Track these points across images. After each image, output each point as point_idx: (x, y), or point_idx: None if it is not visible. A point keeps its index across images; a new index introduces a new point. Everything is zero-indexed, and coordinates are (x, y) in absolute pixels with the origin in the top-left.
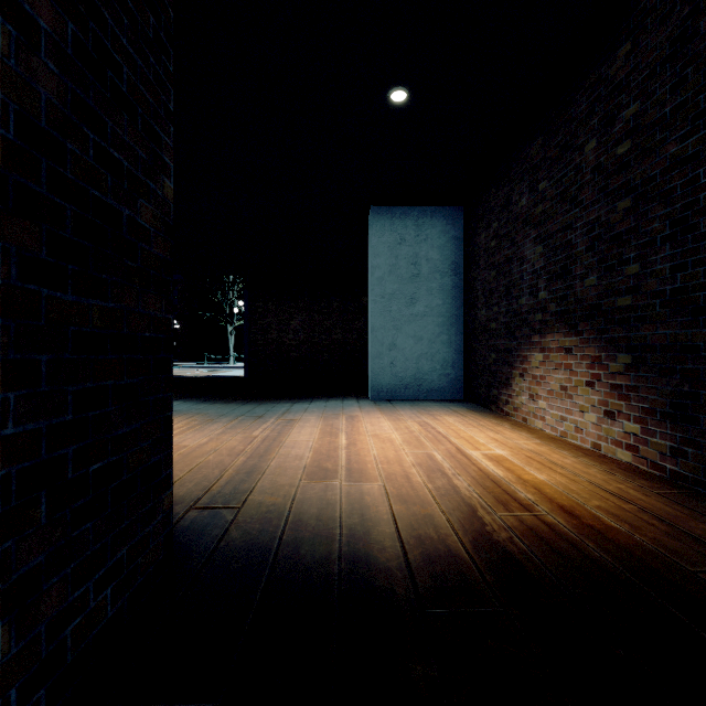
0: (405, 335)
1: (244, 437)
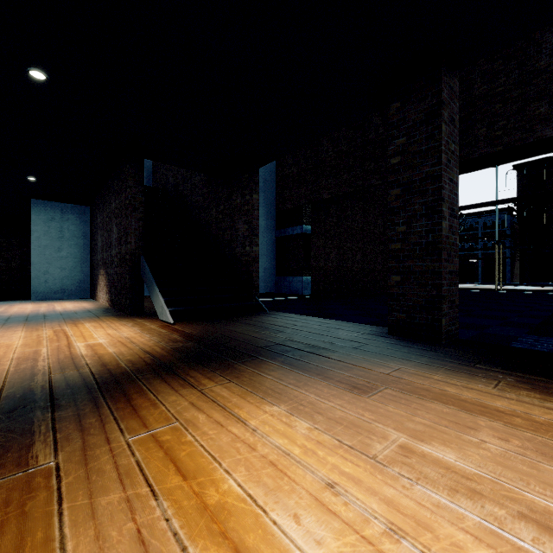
0: (55, 267)
1: None
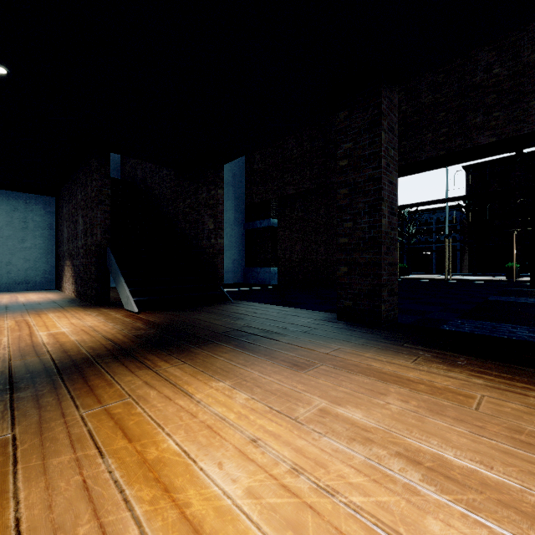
0: (18, 258)
1: None
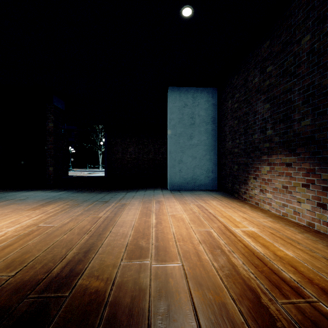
0: (187, 156)
1: (93, 217)
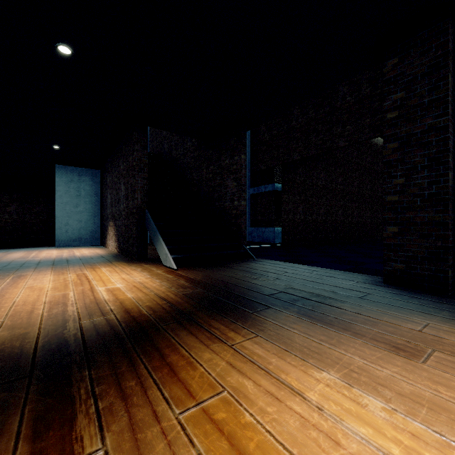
0: (73, 220)
1: None
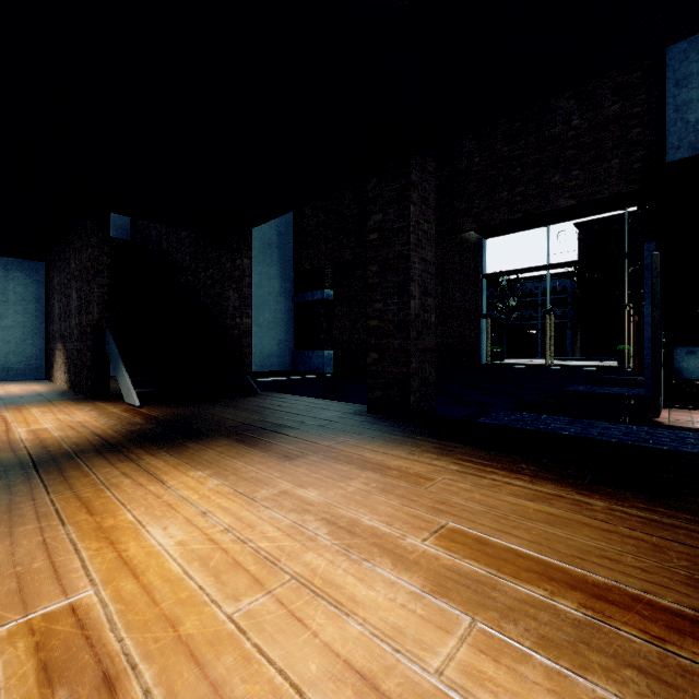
0: None
1: None
